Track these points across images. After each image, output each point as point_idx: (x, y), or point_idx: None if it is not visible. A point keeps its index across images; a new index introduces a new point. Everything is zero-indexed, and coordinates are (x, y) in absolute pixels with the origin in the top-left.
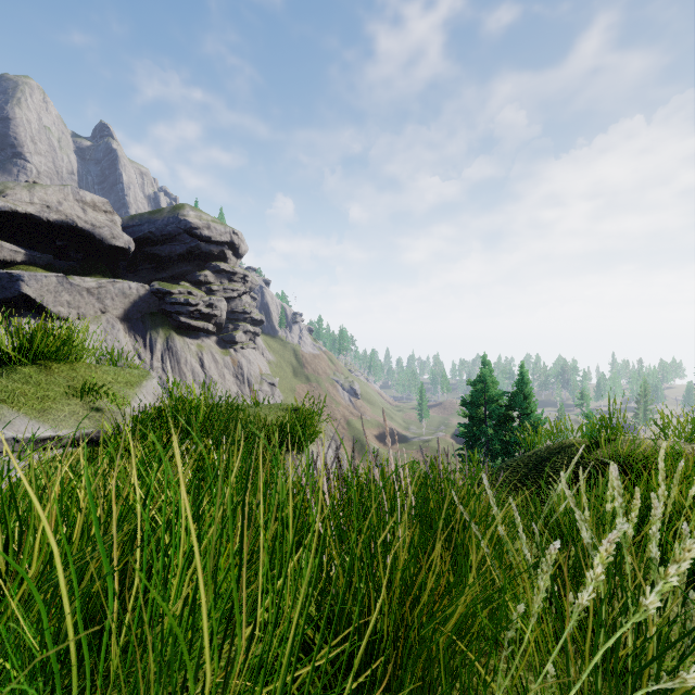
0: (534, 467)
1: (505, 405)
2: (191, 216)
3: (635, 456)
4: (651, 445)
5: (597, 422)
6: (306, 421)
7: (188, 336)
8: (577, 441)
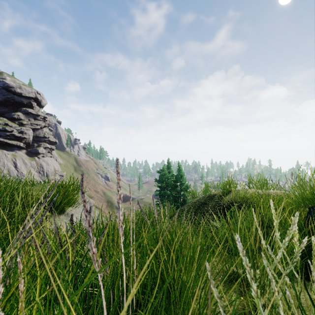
0: (198, 208)
1: (175, 180)
2: (8, 80)
3: (244, 198)
4: (249, 192)
5: (226, 183)
6: (67, 193)
7: (5, 149)
8: (216, 193)
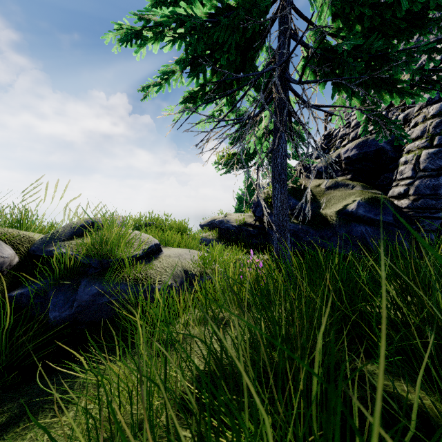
0: None
1: None
2: None
3: None
4: None
5: None
6: None
7: None
8: None
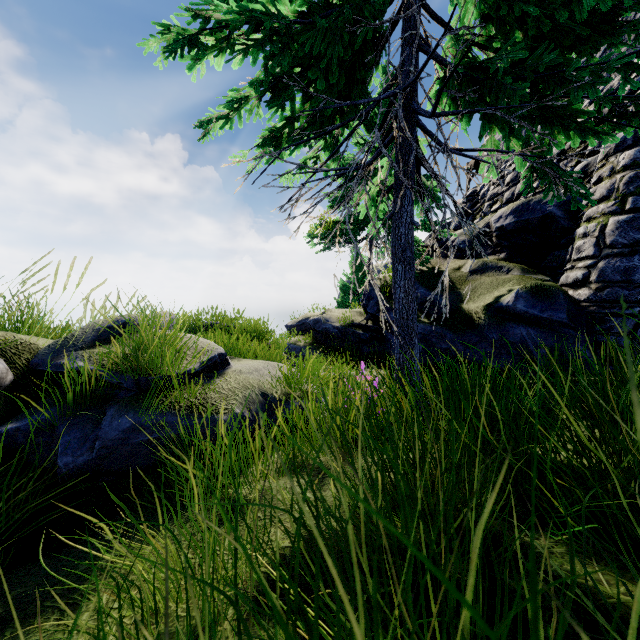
0: None
1: None
2: None
3: None
4: None
5: None
6: None
7: None
8: None
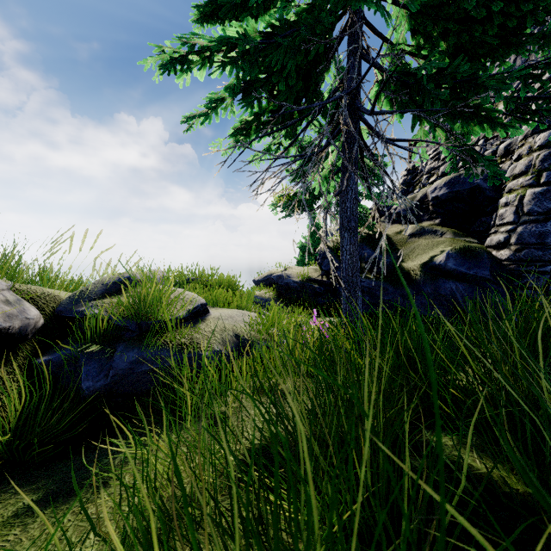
0: None
1: None
2: None
3: None
4: None
5: None
6: None
7: None
8: None
